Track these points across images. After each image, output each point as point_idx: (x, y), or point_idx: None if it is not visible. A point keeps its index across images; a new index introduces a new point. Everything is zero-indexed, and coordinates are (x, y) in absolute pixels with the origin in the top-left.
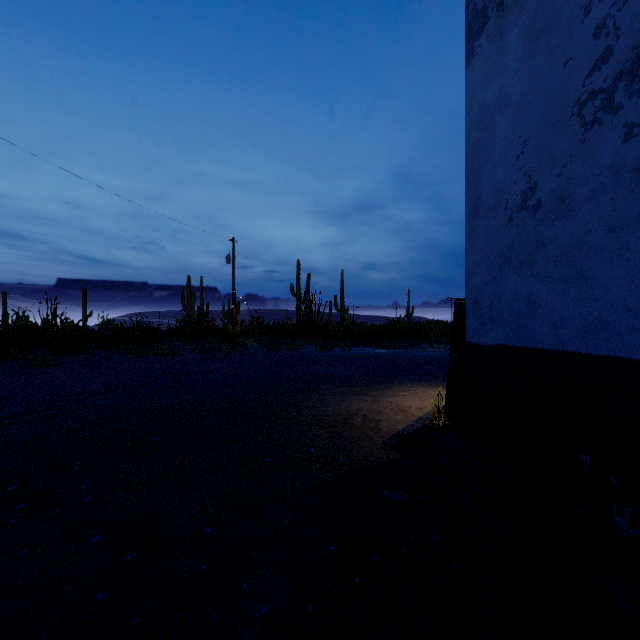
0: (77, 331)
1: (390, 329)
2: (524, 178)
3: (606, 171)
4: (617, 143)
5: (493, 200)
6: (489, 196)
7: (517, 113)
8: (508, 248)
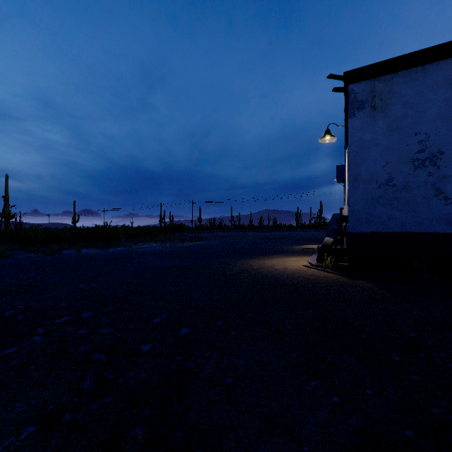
0: None
1: (100, 232)
2: (387, 174)
3: (422, 182)
4: (426, 176)
5: (368, 178)
6: (366, 176)
7: (383, 151)
8: (378, 197)
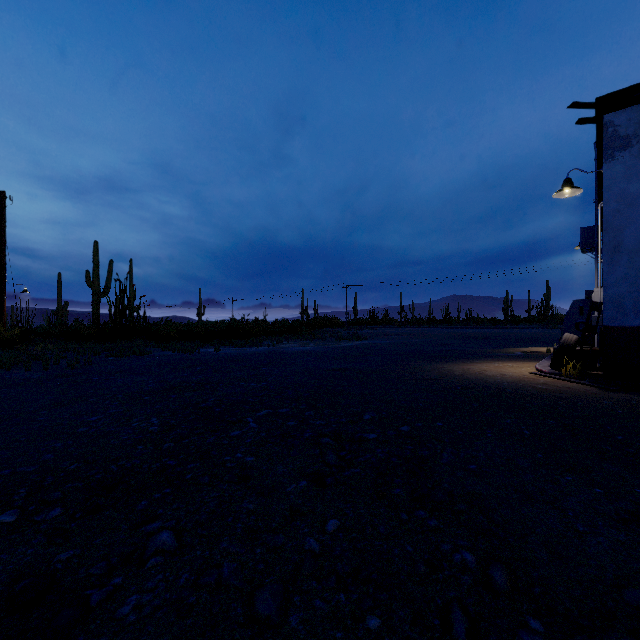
0: None
1: (237, 328)
2: None
3: None
4: None
5: (638, 247)
6: (633, 244)
7: None
8: None
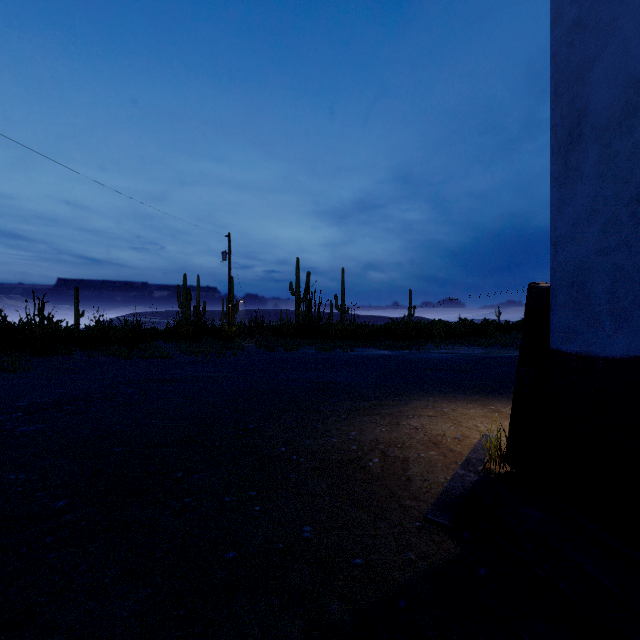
0: (58, 331)
1: (394, 329)
2: None
3: None
4: None
5: (621, 105)
6: (610, 101)
7: None
8: None
